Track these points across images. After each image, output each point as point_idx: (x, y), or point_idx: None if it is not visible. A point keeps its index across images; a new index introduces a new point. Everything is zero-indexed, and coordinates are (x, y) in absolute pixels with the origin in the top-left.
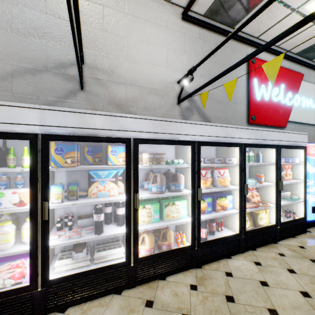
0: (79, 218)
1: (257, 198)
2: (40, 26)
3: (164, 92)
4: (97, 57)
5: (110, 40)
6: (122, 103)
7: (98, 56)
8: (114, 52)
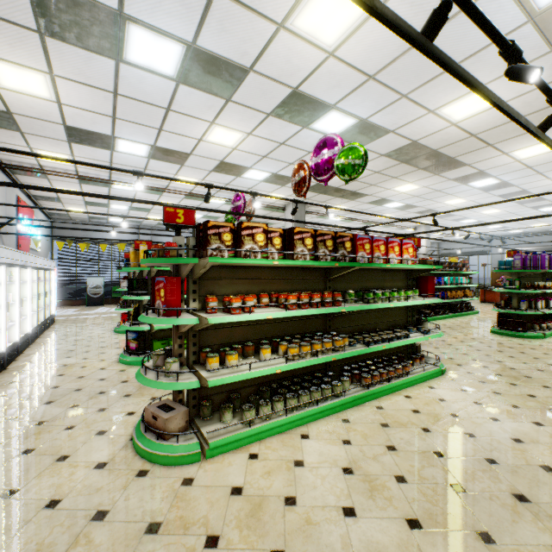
0: None
1: None
2: None
3: None
4: None
5: None
6: None
7: None
8: None
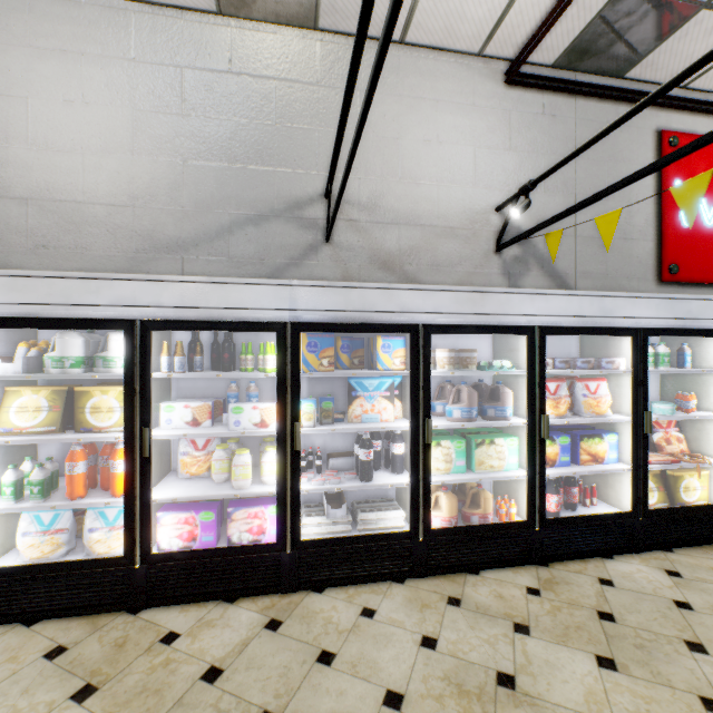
0: (328, 457)
1: (680, 445)
2: (265, 147)
3: (469, 232)
4: (350, 182)
5: (371, 149)
6: (392, 259)
7: (352, 181)
8: (378, 170)
